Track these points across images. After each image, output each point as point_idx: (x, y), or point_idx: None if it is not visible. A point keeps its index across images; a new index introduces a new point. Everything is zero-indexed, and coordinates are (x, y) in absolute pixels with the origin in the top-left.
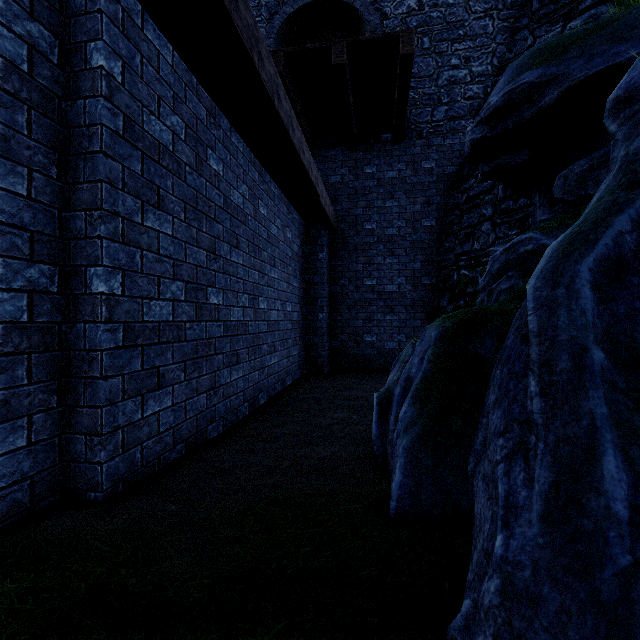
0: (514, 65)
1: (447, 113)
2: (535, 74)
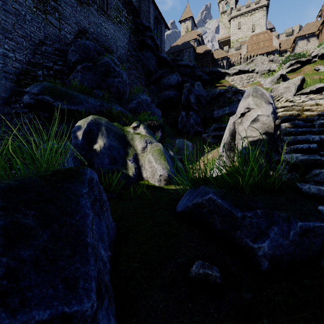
0: (43, 84)
1: (3, 68)
2: (52, 97)
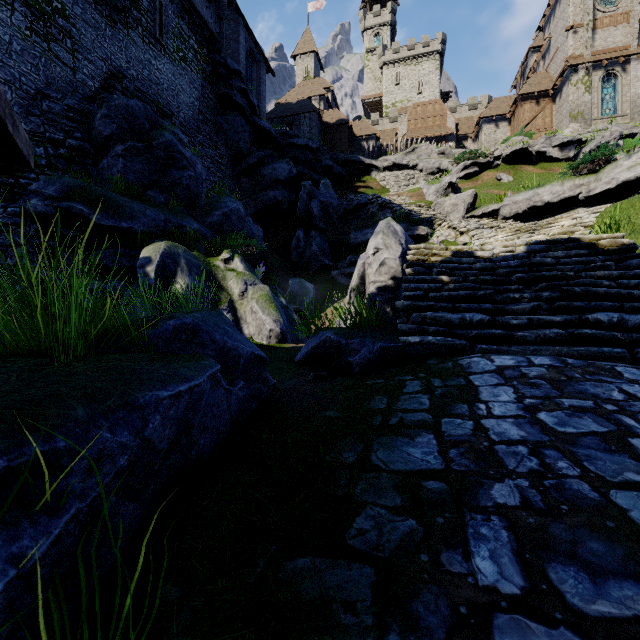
0: (64, 180)
1: None
2: (87, 207)
